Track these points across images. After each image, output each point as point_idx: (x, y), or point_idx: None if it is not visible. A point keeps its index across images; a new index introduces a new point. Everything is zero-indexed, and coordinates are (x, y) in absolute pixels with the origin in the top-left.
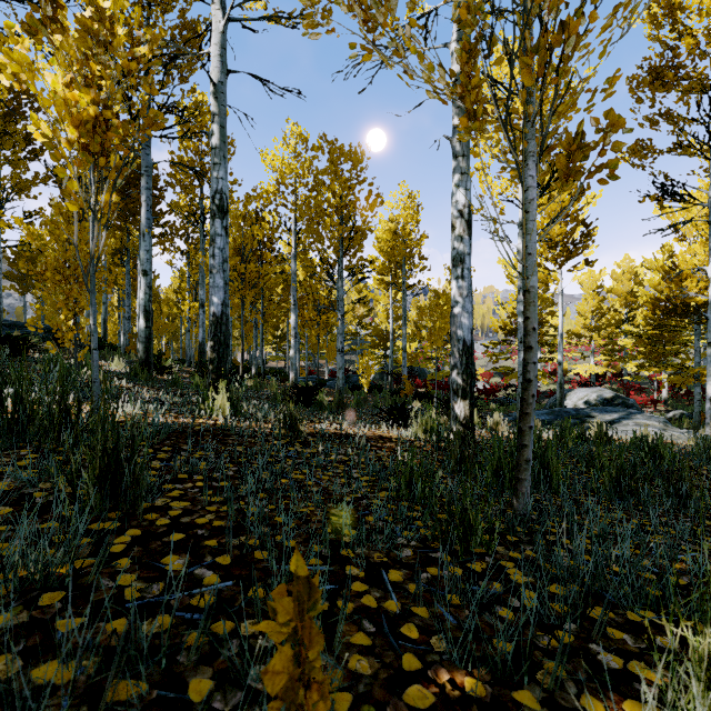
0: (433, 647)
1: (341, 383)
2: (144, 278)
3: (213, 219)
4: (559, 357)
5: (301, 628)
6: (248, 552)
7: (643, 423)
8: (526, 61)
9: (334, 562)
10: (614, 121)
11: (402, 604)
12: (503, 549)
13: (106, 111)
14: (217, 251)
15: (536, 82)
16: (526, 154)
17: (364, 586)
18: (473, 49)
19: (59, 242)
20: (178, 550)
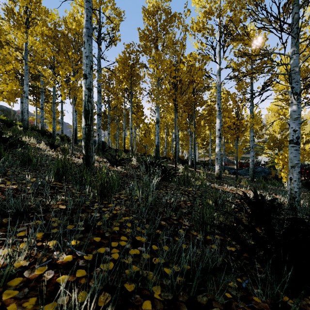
0: None
1: (295, 187)
2: (84, 81)
3: None
4: None
5: None
6: None
7: None
8: None
9: None
10: None
11: None
12: None
13: None
14: None
15: None
16: None
17: None
18: None
19: None
20: None
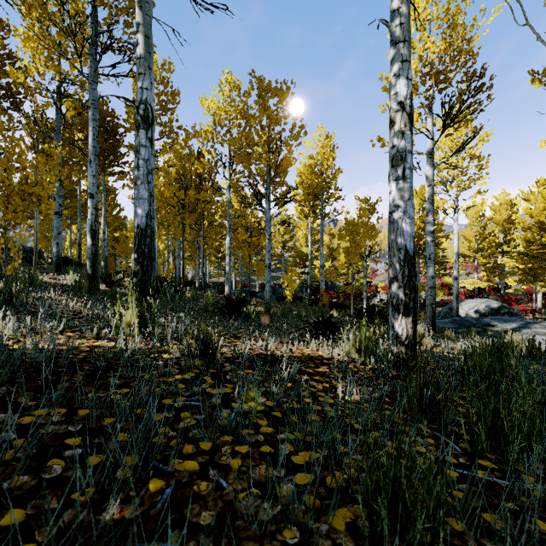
0: None
1: (268, 295)
2: (91, 200)
3: (138, 130)
4: (455, 273)
5: None
6: None
7: (542, 332)
8: None
9: None
10: None
11: None
12: None
13: None
14: (141, 162)
15: None
16: None
17: None
18: None
19: None
20: None
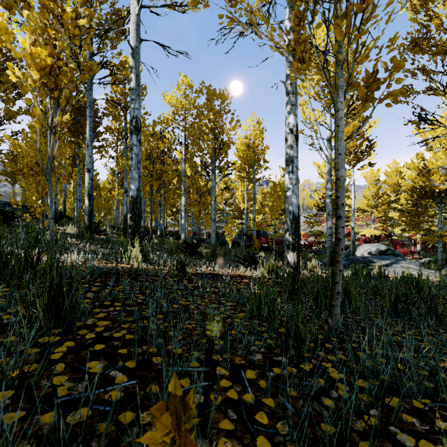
0: (279, 430)
1: (214, 241)
2: (88, 173)
3: (131, 135)
4: (352, 224)
5: (178, 437)
6: (148, 358)
7: (406, 266)
8: (338, 23)
9: (208, 365)
10: (397, 64)
11: (256, 396)
12: (323, 353)
13: (58, 61)
14: (134, 156)
15: (343, 39)
16: (337, 87)
17: (229, 382)
18: (302, 15)
19: (32, 150)
20: (99, 357)
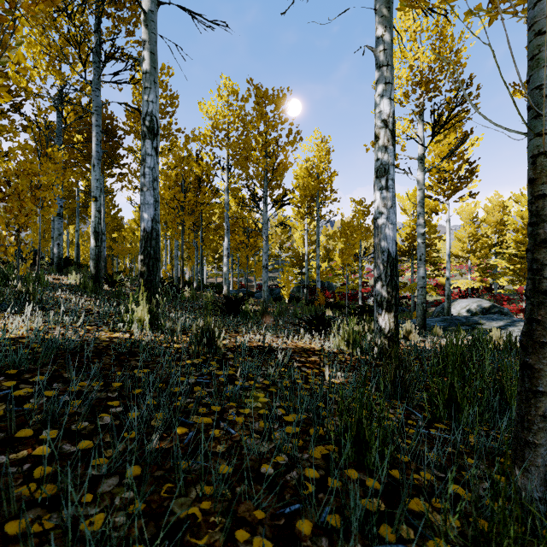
0: None
1: (266, 295)
2: (94, 203)
3: (144, 140)
4: (447, 273)
5: None
6: None
7: None
8: None
9: None
10: None
11: None
12: None
13: None
14: (147, 170)
15: None
16: None
17: None
18: None
19: None
20: None
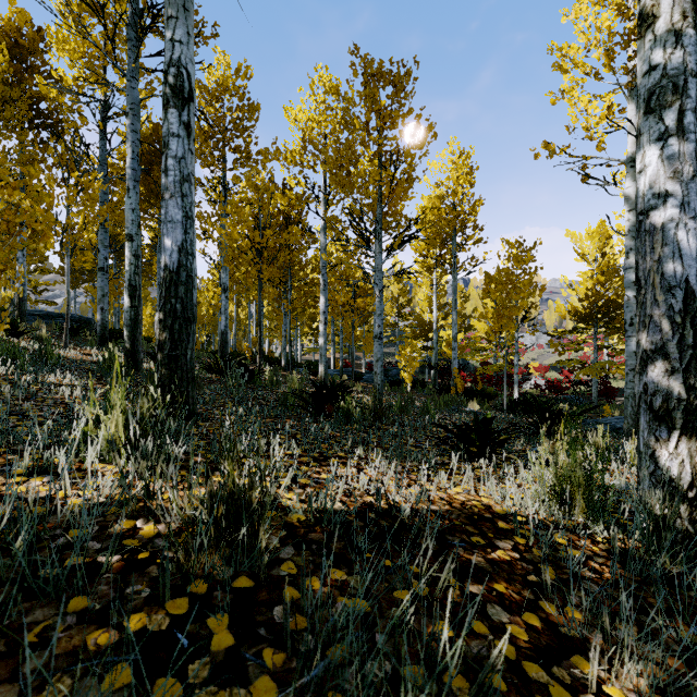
0: None
1: (379, 380)
2: (129, 244)
3: (166, 109)
4: None
5: None
6: None
7: None
8: None
9: None
10: None
11: None
12: None
13: None
14: (170, 162)
15: None
16: None
17: None
18: None
19: None
20: None
